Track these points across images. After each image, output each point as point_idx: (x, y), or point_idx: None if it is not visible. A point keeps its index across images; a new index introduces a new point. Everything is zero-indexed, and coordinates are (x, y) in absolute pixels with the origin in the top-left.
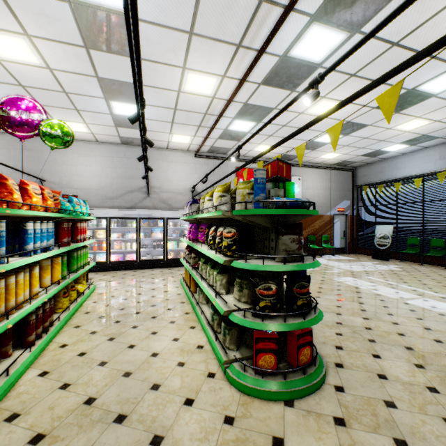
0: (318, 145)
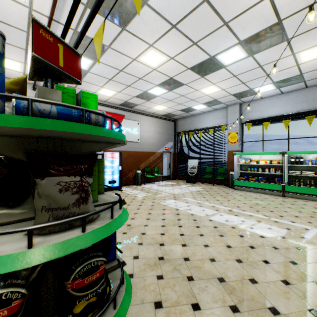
0: (151, 97)
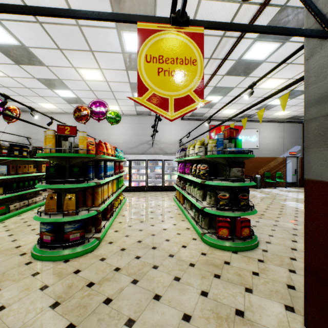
0: (270, 107)
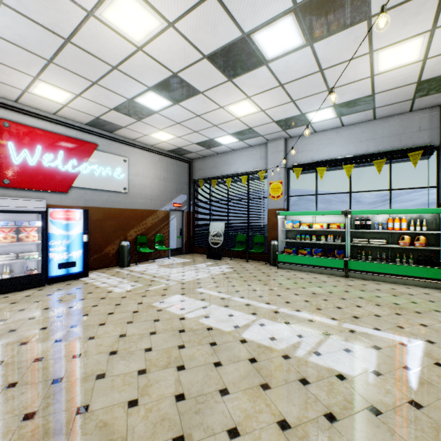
0: (143, 113)
